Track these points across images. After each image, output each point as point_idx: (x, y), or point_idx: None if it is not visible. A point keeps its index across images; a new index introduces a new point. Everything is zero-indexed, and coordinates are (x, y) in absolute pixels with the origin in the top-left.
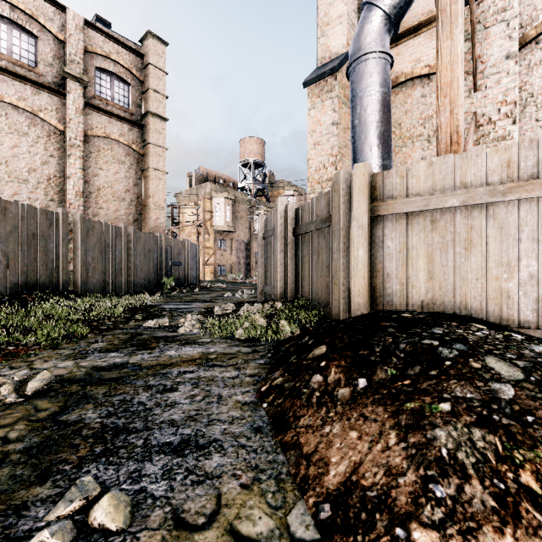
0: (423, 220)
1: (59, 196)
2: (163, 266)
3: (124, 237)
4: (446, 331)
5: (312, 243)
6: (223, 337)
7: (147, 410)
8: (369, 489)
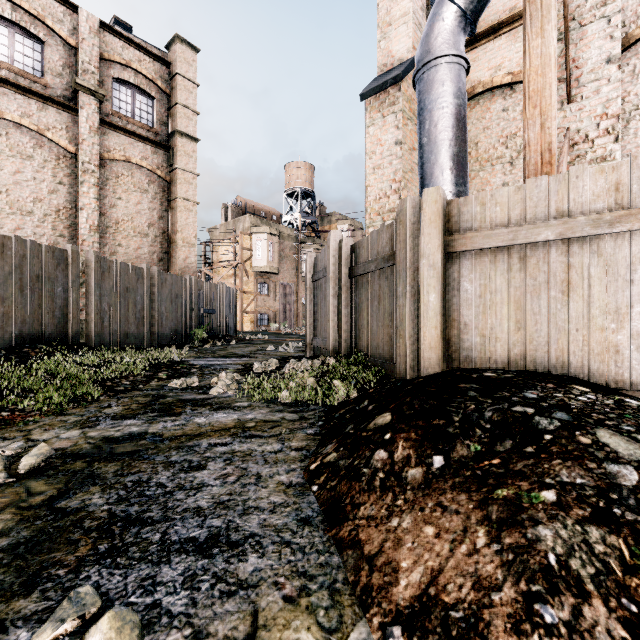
0: (509, 257)
1: (70, 230)
2: (193, 314)
3: (146, 280)
4: (542, 395)
5: (372, 286)
6: (264, 400)
7: (168, 494)
8: (453, 607)
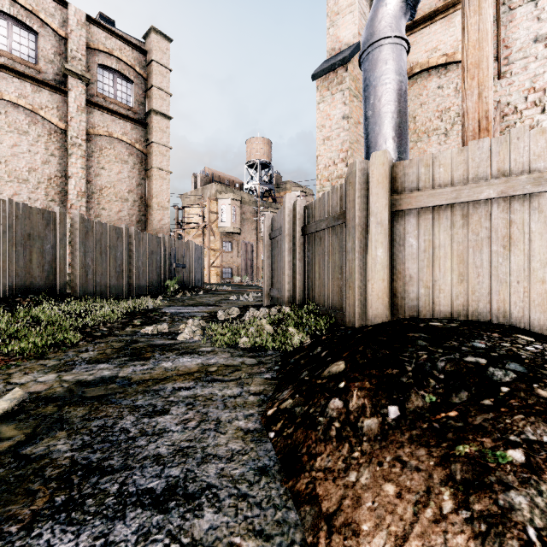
0: (452, 215)
1: (60, 196)
2: (166, 268)
3: (125, 238)
4: (490, 345)
5: (323, 242)
6: (226, 345)
7: (130, 440)
8: None
